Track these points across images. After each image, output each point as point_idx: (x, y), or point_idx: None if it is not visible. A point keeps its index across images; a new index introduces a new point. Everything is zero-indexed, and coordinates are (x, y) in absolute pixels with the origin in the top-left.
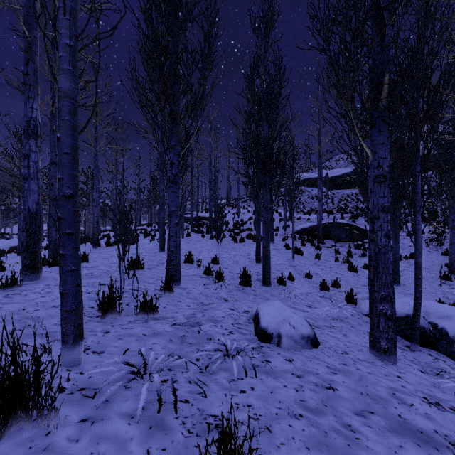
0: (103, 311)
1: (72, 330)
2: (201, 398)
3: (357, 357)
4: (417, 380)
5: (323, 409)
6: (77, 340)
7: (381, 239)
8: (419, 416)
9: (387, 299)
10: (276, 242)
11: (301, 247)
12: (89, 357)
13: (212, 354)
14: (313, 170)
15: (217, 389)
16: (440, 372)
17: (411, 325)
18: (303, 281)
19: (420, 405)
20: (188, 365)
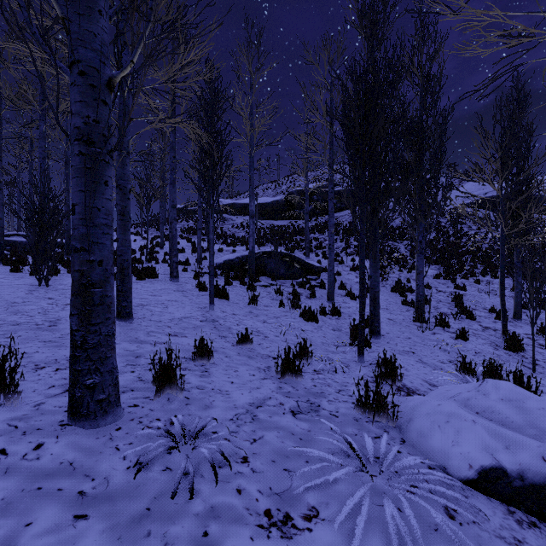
0: None
1: None
2: None
3: None
4: None
5: None
6: None
7: None
8: None
9: None
10: (184, 280)
11: (226, 286)
12: None
13: None
14: (237, 198)
15: None
16: None
17: None
18: (234, 358)
19: None
20: None
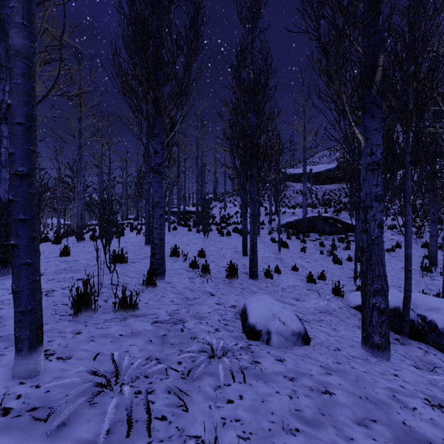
0: (76, 309)
1: (28, 335)
2: (181, 413)
3: (351, 354)
4: (414, 378)
5: (321, 420)
6: (35, 346)
7: (374, 229)
8: (424, 422)
9: (381, 292)
10: (263, 236)
11: (287, 240)
12: (52, 364)
13: (196, 356)
14: (297, 166)
15: (200, 399)
16: (434, 368)
17: (399, 317)
18: (289, 274)
19: (423, 409)
20: (168, 370)
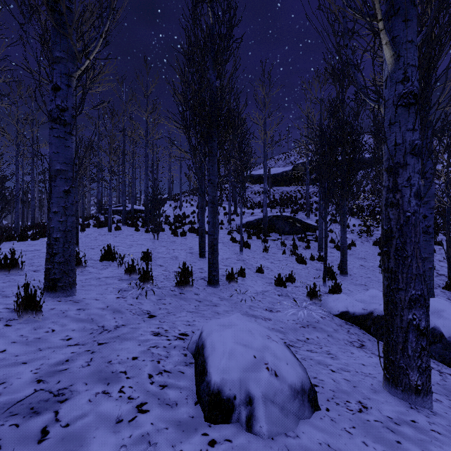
0: None
1: None
2: None
3: (387, 415)
4: None
5: None
6: None
7: (410, 200)
8: None
9: (420, 302)
10: (222, 236)
11: (248, 240)
12: None
13: None
14: (254, 169)
15: None
16: None
17: None
18: (255, 277)
19: None
20: None
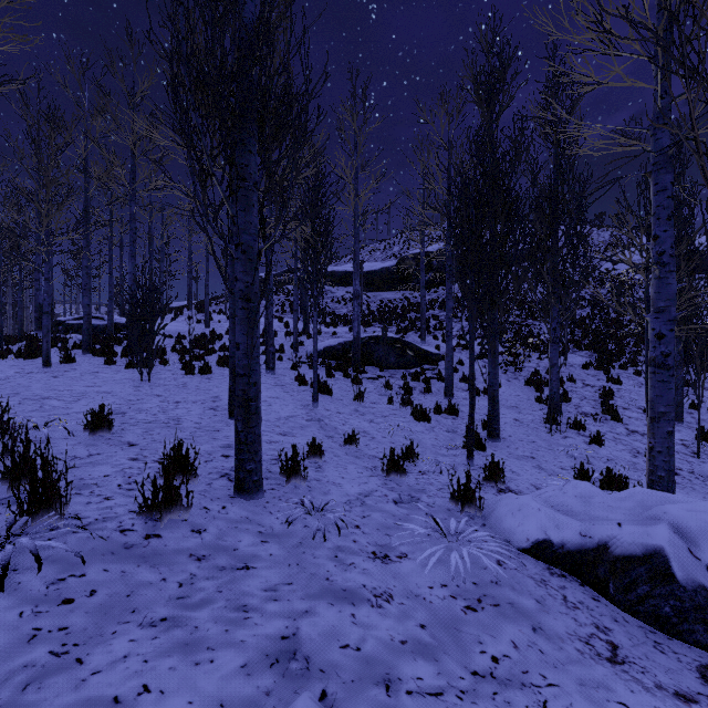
0: None
1: None
2: None
3: None
4: None
5: None
6: None
7: None
8: None
9: None
10: (281, 372)
11: (327, 379)
12: None
13: None
14: (337, 263)
15: None
16: None
17: (670, 582)
18: (343, 457)
19: None
20: None
